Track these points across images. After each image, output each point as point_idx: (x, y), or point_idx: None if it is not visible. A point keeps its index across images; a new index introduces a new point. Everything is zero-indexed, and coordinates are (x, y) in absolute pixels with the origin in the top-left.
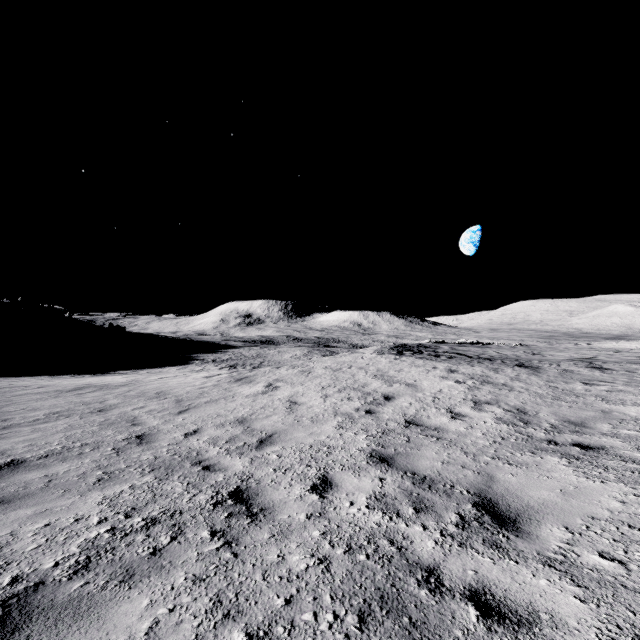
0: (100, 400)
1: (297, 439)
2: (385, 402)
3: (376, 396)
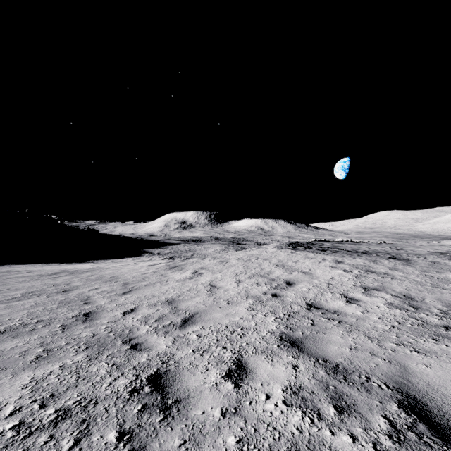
0: (67, 282)
1: (215, 319)
2: (287, 287)
3: (279, 282)
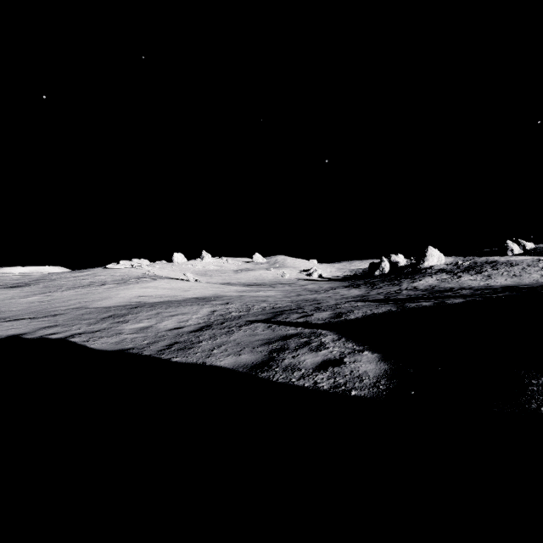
0: None
1: None
2: None
3: None
